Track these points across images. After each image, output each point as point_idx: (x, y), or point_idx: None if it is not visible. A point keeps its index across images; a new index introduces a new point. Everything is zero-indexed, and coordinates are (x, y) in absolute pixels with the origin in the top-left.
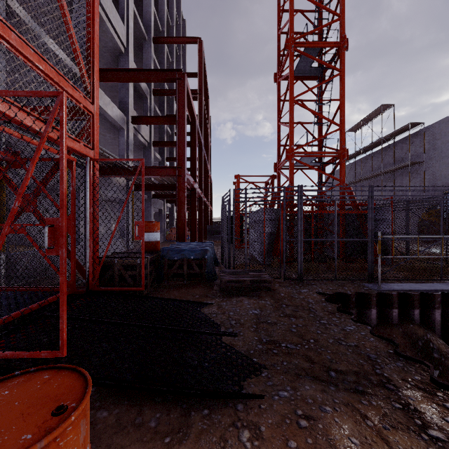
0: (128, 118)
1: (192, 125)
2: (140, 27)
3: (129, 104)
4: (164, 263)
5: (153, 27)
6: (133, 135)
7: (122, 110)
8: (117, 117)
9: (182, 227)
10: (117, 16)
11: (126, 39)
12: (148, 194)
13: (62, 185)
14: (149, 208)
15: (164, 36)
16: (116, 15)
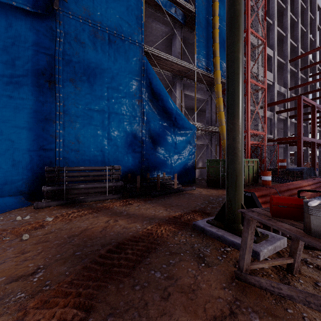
0: (274, 113)
1: (312, 107)
2: (281, 61)
3: (274, 106)
4: (286, 172)
5: (290, 47)
6: (277, 117)
7: (271, 110)
8: (269, 115)
9: (300, 161)
10: (269, 73)
11: (273, 78)
12: (286, 144)
13: (264, 155)
14: (286, 151)
15: (298, 47)
16: (268, 73)
